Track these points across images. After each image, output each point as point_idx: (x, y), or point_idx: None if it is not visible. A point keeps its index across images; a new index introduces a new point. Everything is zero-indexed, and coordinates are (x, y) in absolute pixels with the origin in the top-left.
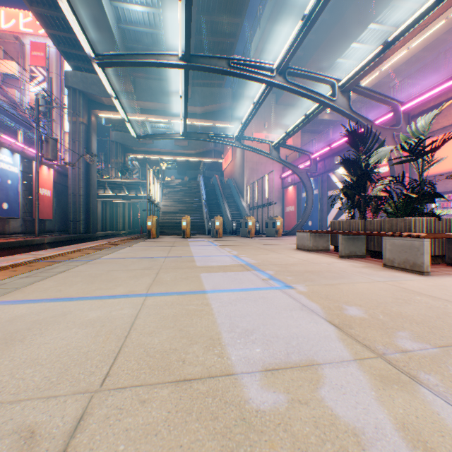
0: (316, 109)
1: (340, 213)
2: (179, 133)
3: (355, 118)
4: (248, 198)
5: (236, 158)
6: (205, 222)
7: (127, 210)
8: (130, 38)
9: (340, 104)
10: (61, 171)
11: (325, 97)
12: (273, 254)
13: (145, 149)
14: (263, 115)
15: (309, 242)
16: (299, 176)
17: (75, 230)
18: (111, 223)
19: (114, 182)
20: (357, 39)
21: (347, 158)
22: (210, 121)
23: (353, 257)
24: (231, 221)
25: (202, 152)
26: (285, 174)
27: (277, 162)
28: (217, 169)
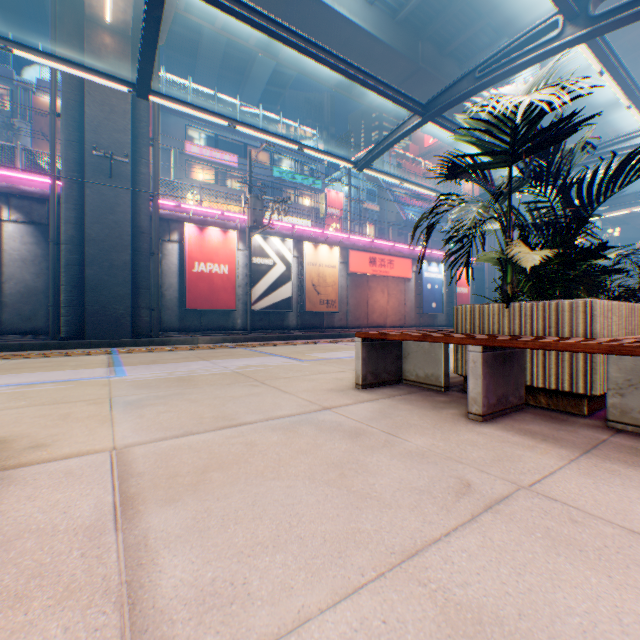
0: None
1: None
2: None
3: None
4: None
5: None
6: None
7: None
8: (535, 112)
9: None
10: (478, 267)
11: None
12: None
13: None
14: None
15: None
16: None
17: None
18: None
19: None
20: None
21: None
22: None
23: None
24: None
25: None
26: None
27: None
28: None
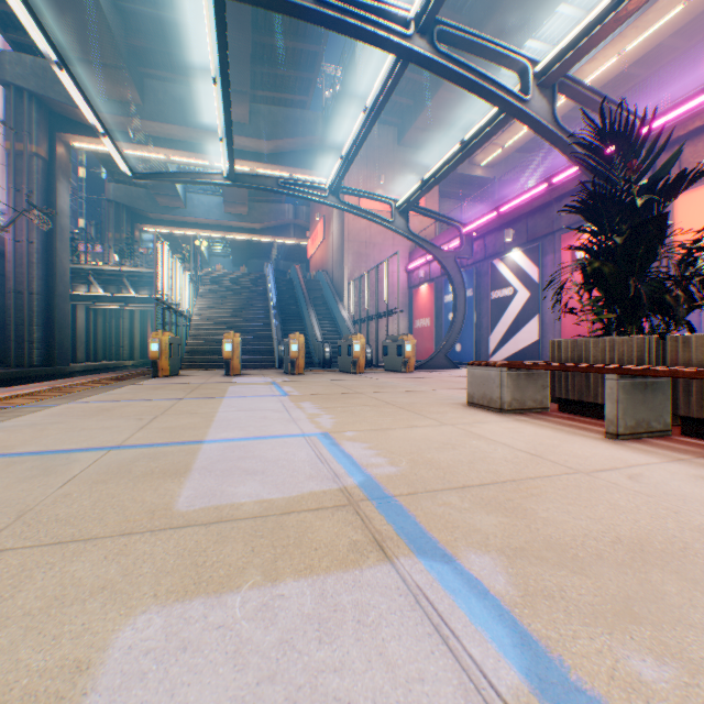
0: (484, 130)
1: (513, 330)
2: (220, 174)
3: (564, 140)
4: (351, 303)
5: (332, 236)
6: (274, 344)
7: (138, 323)
8: None
9: (536, 110)
10: None
11: (511, 93)
12: (427, 426)
13: (172, 217)
14: (376, 162)
15: (505, 391)
16: (443, 263)
17: (21, 360)
18: (108, 347)
19: (107, 272)
20: (536, 33)
21: (599, 187)
22: (286, 167)
23: (644, 436)
24: (321, 343)
25: (273, 228)
26: (415, 264)
27: (405, 237)
28: (300, 258)
